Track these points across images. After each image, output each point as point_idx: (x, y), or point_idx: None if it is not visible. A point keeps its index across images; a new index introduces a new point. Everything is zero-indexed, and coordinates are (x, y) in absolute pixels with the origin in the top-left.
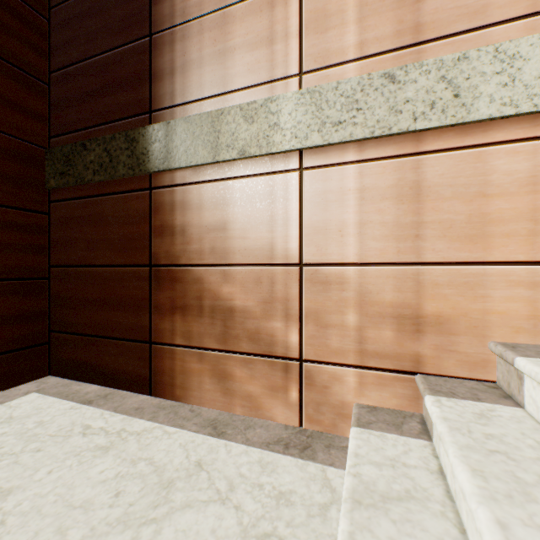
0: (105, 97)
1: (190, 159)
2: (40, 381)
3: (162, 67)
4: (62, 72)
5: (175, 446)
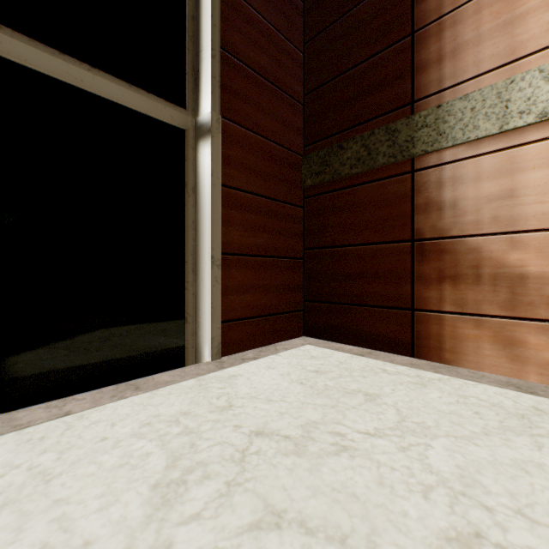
0: (360, 101)
1: (465, 136)
2: (302, 339)
3: (426, 58)
4: (315, 92)
5: (491, 393)
